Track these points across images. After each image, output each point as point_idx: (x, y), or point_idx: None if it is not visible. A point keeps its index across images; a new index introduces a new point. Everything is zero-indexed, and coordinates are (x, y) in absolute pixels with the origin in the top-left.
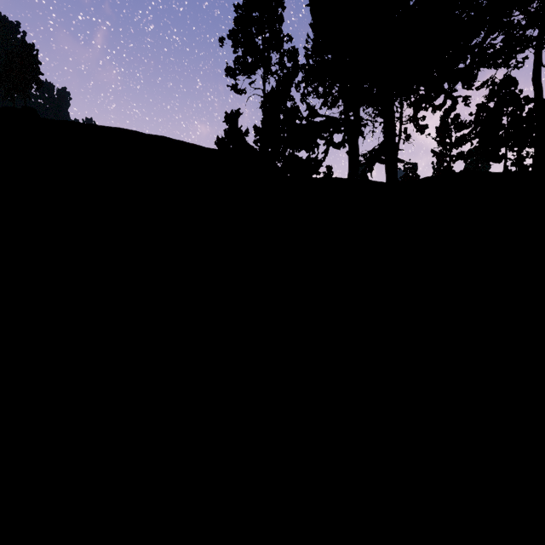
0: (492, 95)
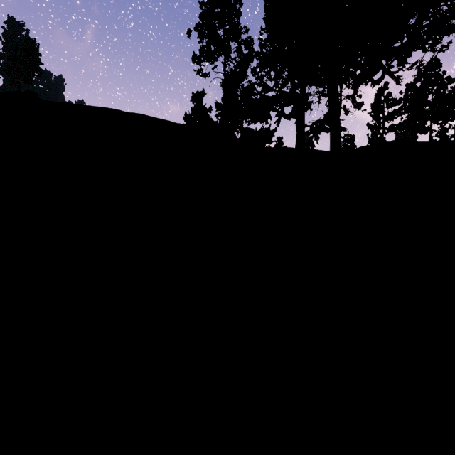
0: (420, 75)
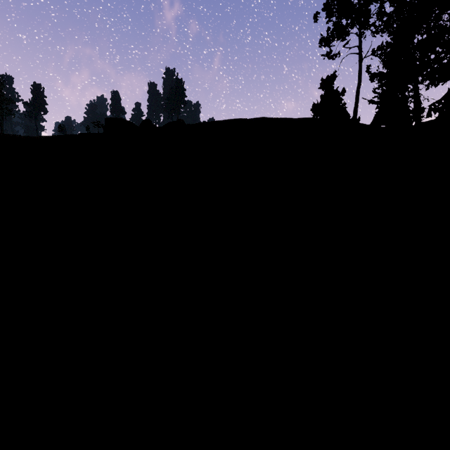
0: None
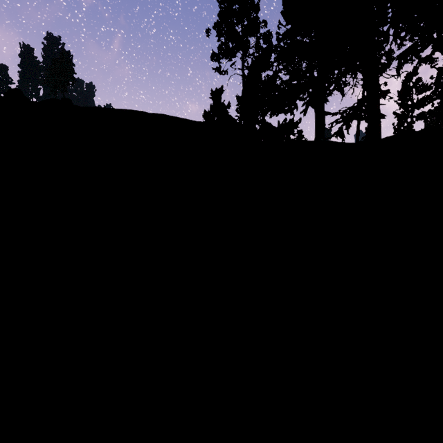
0: None
